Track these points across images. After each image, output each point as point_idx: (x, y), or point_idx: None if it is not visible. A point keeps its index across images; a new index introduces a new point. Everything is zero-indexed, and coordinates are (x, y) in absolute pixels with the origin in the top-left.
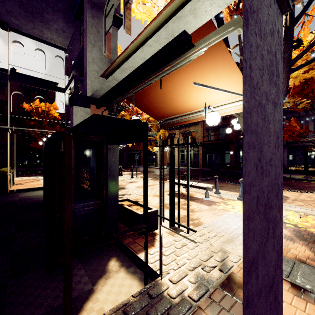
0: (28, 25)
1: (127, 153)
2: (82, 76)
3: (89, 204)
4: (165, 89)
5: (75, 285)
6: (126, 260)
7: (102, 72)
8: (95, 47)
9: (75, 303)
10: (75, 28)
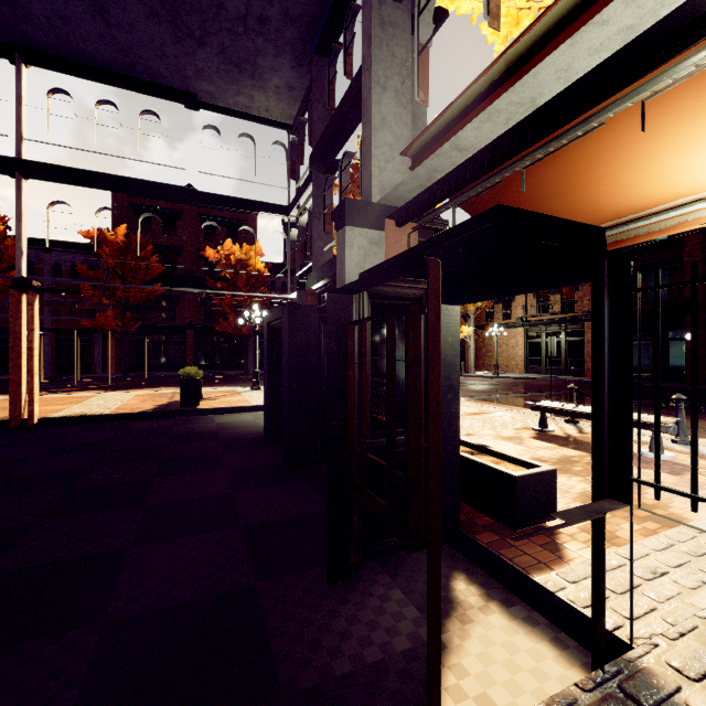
0: (229, 91)
1: None
2: (328, 173)
3: (398, 440)
4: (579, 157)
5: (395, 622)
6: (493, 584)
7: (400, 145)
8: (386, 91)
9: (412, 666)
10: (316, 75)
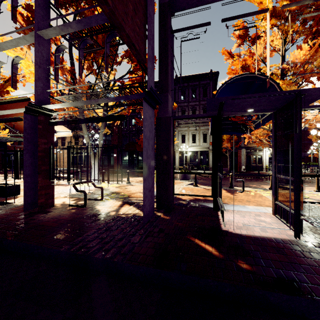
0: None
1: (1, 153)
2: None
3: None
4: None
5: None
6: None
7: None
8: None
9: None
10: None
